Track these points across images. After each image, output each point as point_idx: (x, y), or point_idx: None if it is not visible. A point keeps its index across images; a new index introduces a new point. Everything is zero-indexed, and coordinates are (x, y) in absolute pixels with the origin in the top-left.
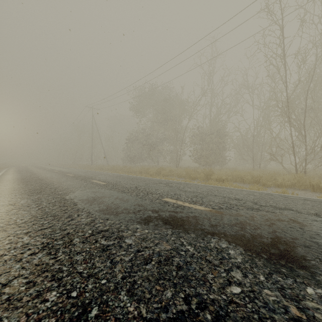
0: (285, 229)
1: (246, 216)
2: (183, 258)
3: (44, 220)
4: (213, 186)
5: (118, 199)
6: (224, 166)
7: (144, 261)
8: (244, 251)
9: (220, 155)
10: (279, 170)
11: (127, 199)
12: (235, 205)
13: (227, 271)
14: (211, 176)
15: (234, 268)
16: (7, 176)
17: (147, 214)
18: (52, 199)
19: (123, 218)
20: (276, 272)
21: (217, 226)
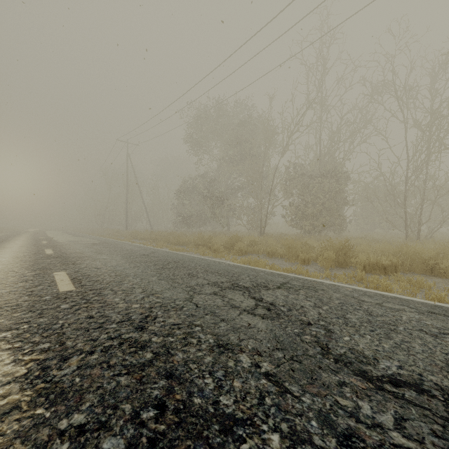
0: None
1: None
2: None
3: None
4: (403, 301)
5: None
6: (341, 233)
7: None
8: None
9: (337, 213)
10: None
11: None
12: None
13: None
14: (346, 256)
15: None
16: None
17: None
18: None
19: None
20: None
21: None
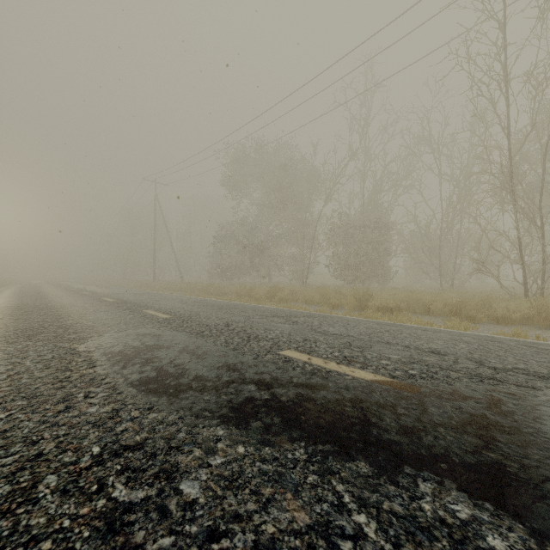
0: None
1: (477, 400)
2: None
3: (0, 410)
4: (376, 322)
5: (187, 353)
6: (386, 284)
7: None
8: (534, 538)
9: (380, 264)
10: (489, 291)
11: (205, 353)
12: (439, 368)
13: None
14: (368, 302)
15: None
16: None
17: (246, 392)
18: (49, 352)
19: (187, 404)
20: None
21: (419, 431)
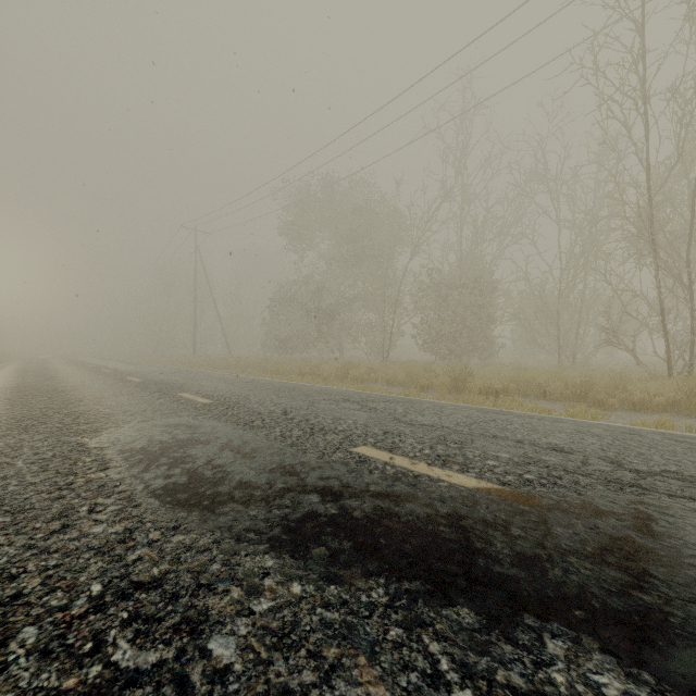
0: None
1: (618, 516)
2: None
3: None
4: (478, 408)
5: (230, 451)
6: (489, 360)
7: None
8: None
9: (481, 334)
10: (622, 369)
11: (254, 451)
12: (564, 471)
13: None
14: (467, 382)
15: None
16: None
17: (306, 504)
18: (50, 448)
19: (226, 522)
20: None
21: (542, 562)
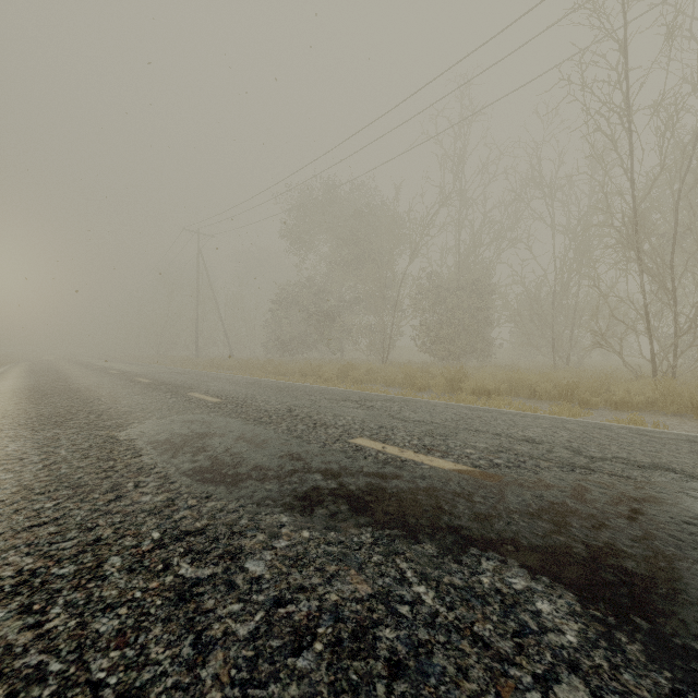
0: (673, 529)
1: (562, 489)
2: (408, 629)
3: (46, 499)
4: (468, 407)
5: (244, 442)
6: (487, 361)
7: (291, 640)
8: (580, 603)
9: (479, 335)
10: (613, 370)
11: (265, 442)
12: (529, 457)
13: (544, 685)
14: (461, 383)
15: (563, 672)
16: (2, 383)
17: (311, 481)
18: (85, 440)
19: (247, 493)
20: (694, 688)
21: (492, 518)
